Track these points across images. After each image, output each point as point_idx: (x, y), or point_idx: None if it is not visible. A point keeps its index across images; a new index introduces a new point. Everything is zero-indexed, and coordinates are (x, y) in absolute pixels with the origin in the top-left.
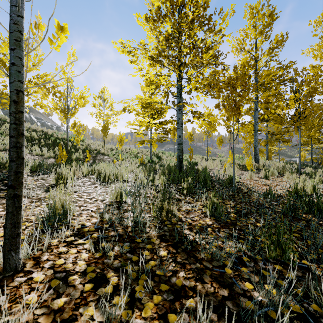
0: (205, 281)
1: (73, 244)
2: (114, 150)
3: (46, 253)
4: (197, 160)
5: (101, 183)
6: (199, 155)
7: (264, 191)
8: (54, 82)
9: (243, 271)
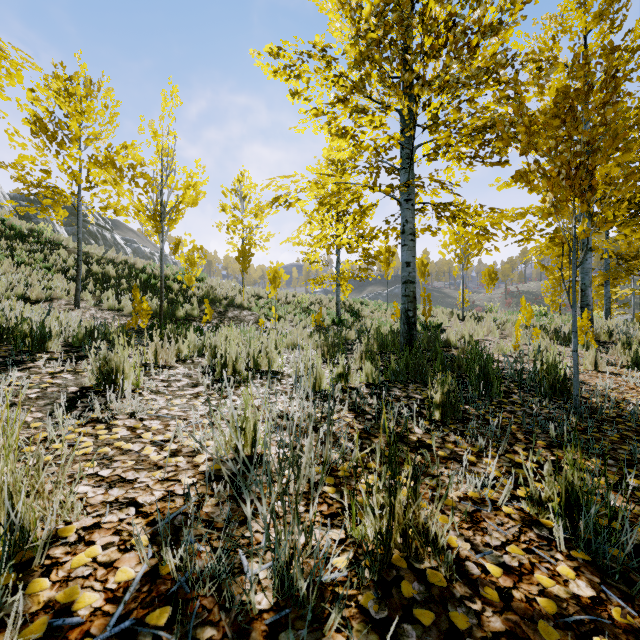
0: None
1: None
2: (264, 298)
3: None
4: (440, 318)
5: (215, 382)
6: (441, 308)
7: None
8: (135, 157)
9: None
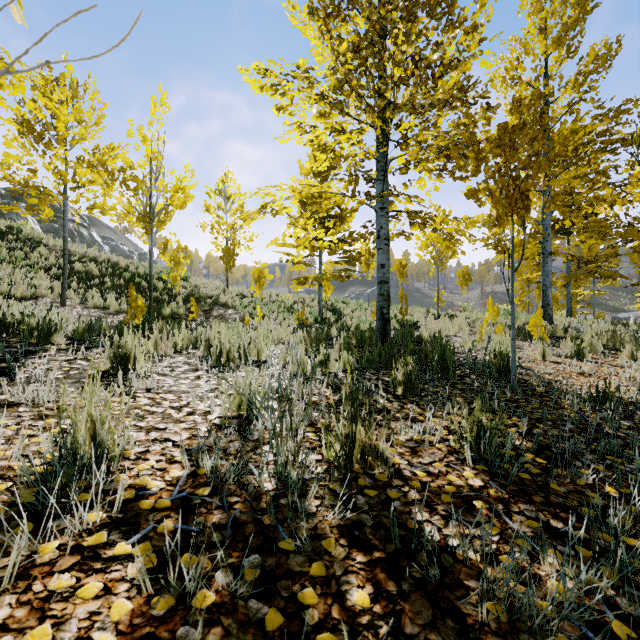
0: None
1: (99, 559)
2: (247, 297)
3: (9, 595)
4: (417, 317)
5: (212, 368)
6: (419, 308)
7: (590, 390)
8: (125, 160)
9: None
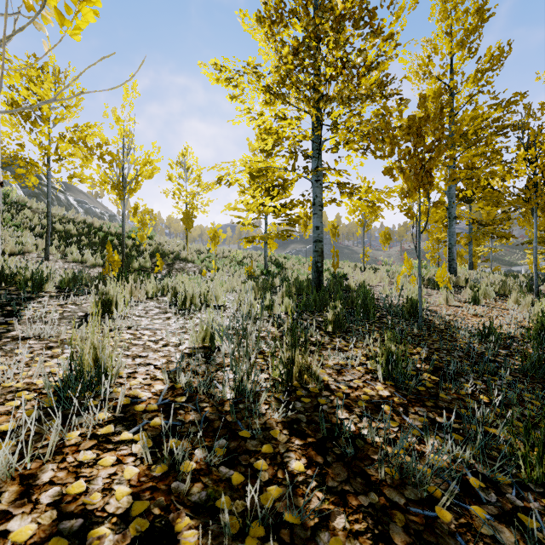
0: (396, 544)
1: (110, 442)
2: (204, 253)
3: (51, 464)
4: (346, 270)
5: (178, 311)
6: (348, 262)
7: (479, 327)
8: (101, 137)
9: (475, 515)
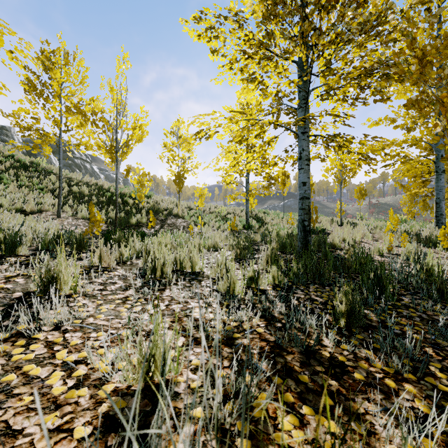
0: None
1: None
2: (193, 209)
3: None
4: (324, 224)
5: (144, 284)
6: (323, 216)
7: None
8: (97, 106)
9: None
